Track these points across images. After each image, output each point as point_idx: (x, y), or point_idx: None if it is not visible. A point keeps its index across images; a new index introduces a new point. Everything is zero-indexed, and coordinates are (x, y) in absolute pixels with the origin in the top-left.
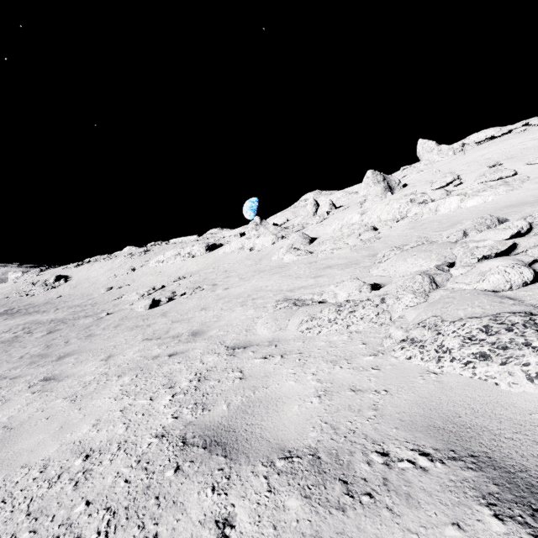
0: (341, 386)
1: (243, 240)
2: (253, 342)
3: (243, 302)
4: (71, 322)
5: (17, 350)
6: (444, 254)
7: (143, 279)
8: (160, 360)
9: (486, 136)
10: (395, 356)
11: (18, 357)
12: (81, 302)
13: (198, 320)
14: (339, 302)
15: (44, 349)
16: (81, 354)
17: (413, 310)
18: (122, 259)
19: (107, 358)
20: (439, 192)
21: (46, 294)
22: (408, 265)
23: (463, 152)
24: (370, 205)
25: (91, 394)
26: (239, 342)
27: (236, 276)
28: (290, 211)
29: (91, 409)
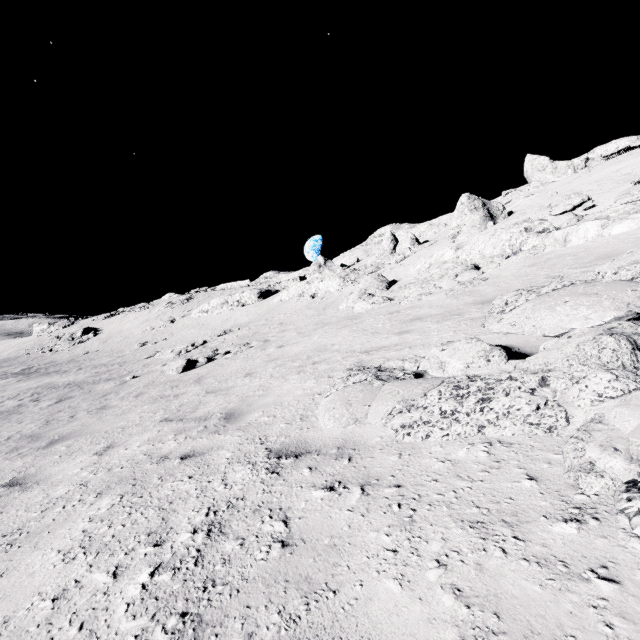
0: (531, 636)
1: (303, 285)
2: (311, 445)
3: (300, 366)
4: (88, 387)
5: (10, 426)
6: (624, 299)
7: (183, 333)
8: (166, 465)
9: (617, 148)
10: (638, 533)
11: (5, 438)
12: (109, 360)
13: (239, 392)
14: (453, 378)
15: (41, 426)
16: (78, 438)
17: (624, 408)
18: (160, 308)
19: (103, 450)
20: (565, 218)
21: (72, 350)
22: (560, 316)
23: (588, 169)
24: (465, 239)
25: (40, 534)
26: (290, 442)
27: (294, 329)
28: (361, 249)
29: (15, 580)
